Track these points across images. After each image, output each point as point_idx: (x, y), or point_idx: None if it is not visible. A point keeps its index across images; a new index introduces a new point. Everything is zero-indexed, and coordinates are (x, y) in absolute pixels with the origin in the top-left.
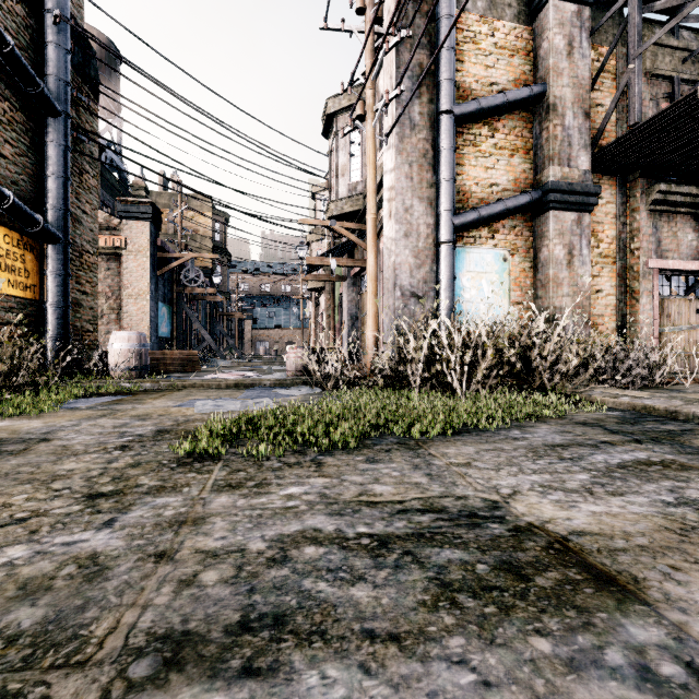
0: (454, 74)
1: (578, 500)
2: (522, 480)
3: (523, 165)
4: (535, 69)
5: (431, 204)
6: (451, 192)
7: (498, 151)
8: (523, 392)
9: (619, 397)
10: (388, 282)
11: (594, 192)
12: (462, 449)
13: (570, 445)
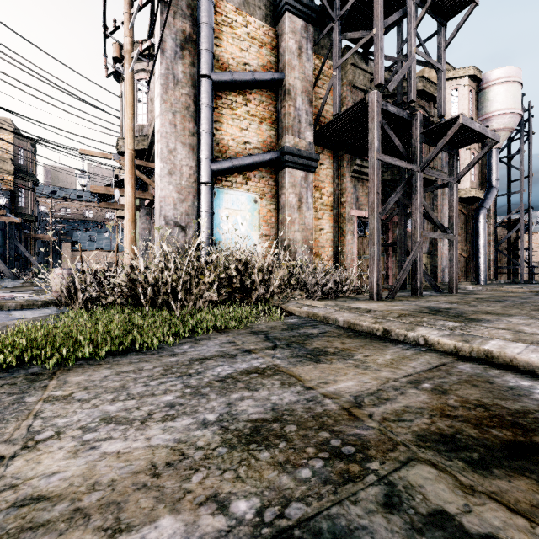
0: (213, 47)
1: (112, 436)
2: (95, 412)
3: (270, 131)
4: (278, 61)
5: (193, 150)
6: (210, 142)
7: (250, 117)
8: (234, 306)
9: (303, 307)
10: (157, 212)
11: (315, 159)
12: (95, 374)
13: (214, 357)
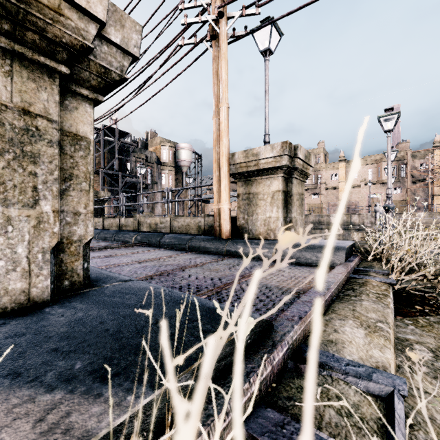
0: None
1: None
2: None
3: None
4: None
5: None
6: None
7: None
8: None
9: None
10: None
11: None
12: None
13: None
